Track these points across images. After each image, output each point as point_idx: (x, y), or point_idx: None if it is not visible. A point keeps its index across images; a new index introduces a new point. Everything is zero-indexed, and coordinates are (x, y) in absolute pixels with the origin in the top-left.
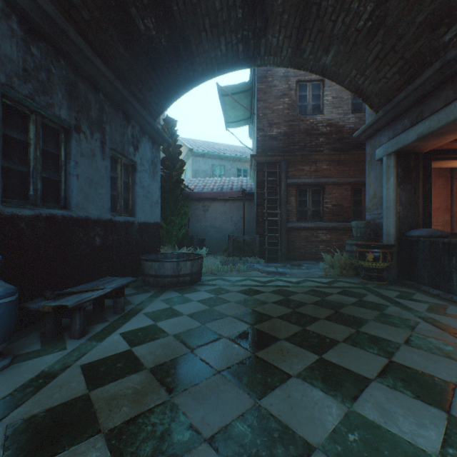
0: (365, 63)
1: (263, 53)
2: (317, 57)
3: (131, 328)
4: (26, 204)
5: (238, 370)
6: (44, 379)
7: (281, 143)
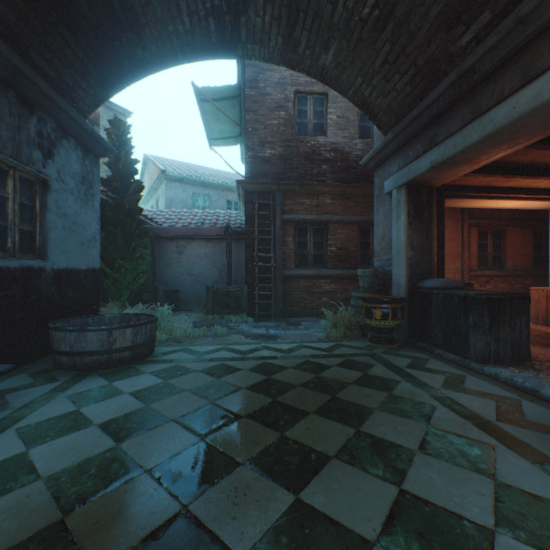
0: (372, 69)
1: (244, 39)
2: (315, 54)
3: None
4: None
5: None
6: None
7: (276, 168)
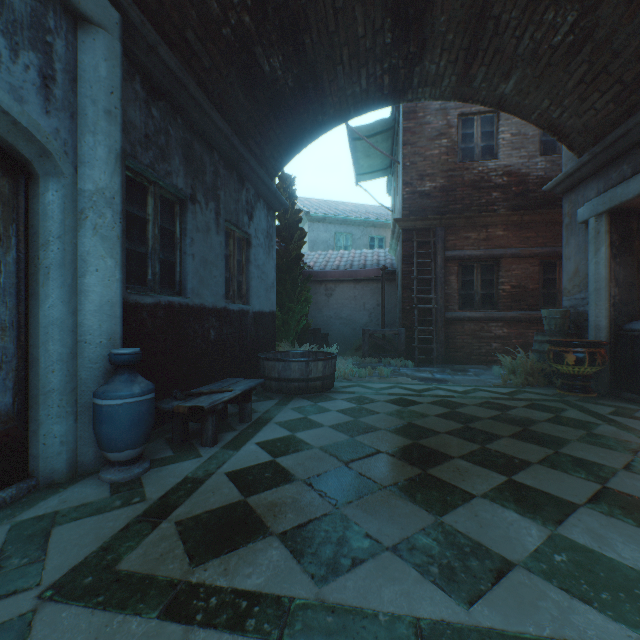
0: (563, 90)
1: (416, 85)
2: (492, 85)
3: (266, 438)
4: (145, 291)
5: (409, 487)
6: (192, 484)
7: (437, 202)
